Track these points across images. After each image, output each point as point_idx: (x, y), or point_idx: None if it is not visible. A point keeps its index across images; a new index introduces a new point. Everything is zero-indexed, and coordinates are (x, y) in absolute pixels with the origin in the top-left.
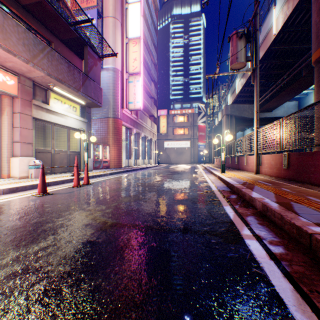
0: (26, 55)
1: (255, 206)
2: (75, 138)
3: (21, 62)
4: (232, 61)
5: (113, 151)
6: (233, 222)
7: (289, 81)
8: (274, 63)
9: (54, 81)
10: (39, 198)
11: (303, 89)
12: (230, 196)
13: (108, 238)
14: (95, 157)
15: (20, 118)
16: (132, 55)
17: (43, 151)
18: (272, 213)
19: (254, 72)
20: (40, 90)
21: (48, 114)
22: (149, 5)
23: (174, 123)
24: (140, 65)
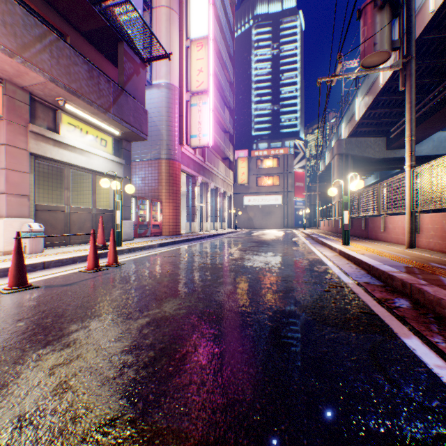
0: (9, 42)
1: None
2: (106, 189)
3: None
4: (365, 51)
5: (167, 209)
6: None
7: None
8: (424, 65)
9: (63, 92)
10: (1, 299)
11: None
12: (396, 303)
13: None
14: (139, 218)
15: (6, 153)
16: (195, 65)
17: (50, 208)
18: None
19: (406, 67)
20: (43, 109)
21: (58, 149)
22: None
23: (259, 169)
24: (208, 78)
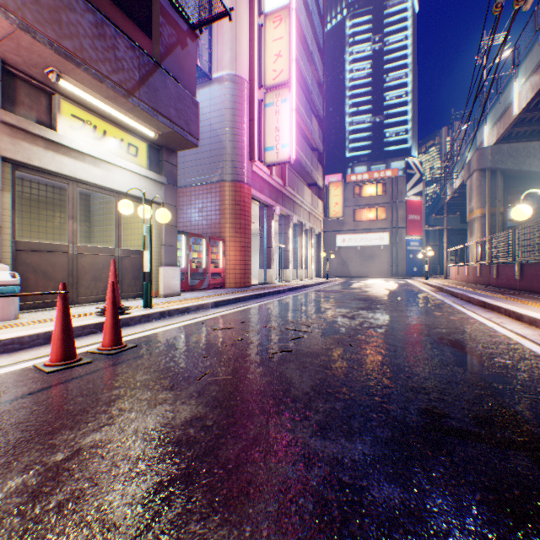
0: None
1: None
2: (142, 221)
3: None
4: None
5: (232, 251)
6: None
7: None
8: None
9: (49, 53)
10: None
11: None
12: None
13: None
14: (191, 264)
15: None
16: (271, 48)
17: (42, 248)
18: None
19: None
20: (30, 91)
21: (52, 154)
22: None
23: (356, 198)
24: (289, 65)
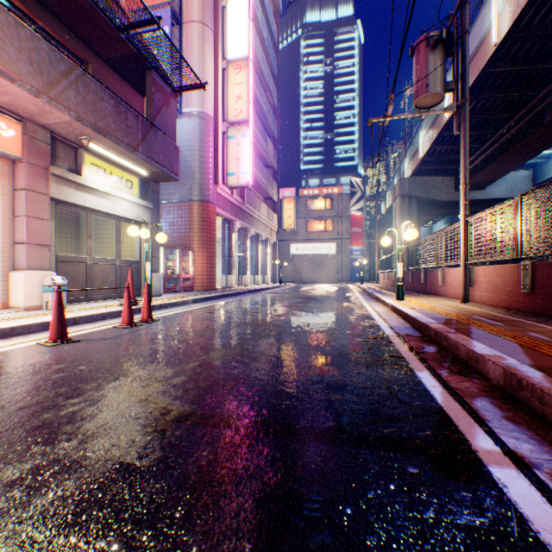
0: (35, 81)
1: (485, 373)
2: (131, 236)
3: (25, 95)
4: (417, 92)
5: (200, 260)
6: (447, 413)
7: (519, 132)
8: (491, 100)
9: (89, 131)
10: (49, 350)
11: (545, 147)
12: (424, 349)
13: (164, 457)
14: (168, 271)
15: (27, 199)
16: (233, 90)
17: (71, 259)
18: (535, 395)
19: (460, 111)
20: (64, 148)
21: (80, 193)
22: (263, 4)
23: (308, 211)
24: (248, 107)
